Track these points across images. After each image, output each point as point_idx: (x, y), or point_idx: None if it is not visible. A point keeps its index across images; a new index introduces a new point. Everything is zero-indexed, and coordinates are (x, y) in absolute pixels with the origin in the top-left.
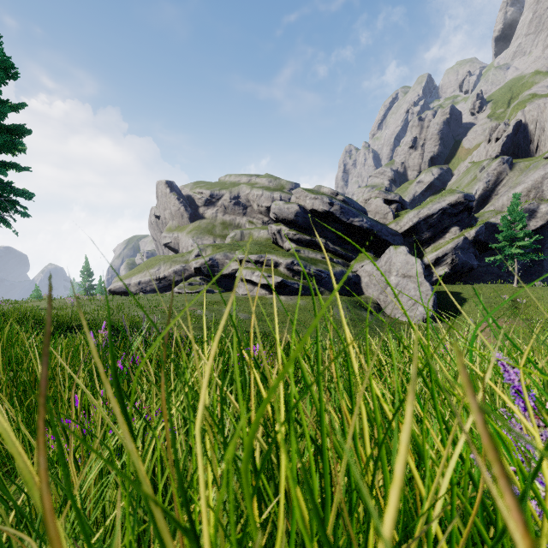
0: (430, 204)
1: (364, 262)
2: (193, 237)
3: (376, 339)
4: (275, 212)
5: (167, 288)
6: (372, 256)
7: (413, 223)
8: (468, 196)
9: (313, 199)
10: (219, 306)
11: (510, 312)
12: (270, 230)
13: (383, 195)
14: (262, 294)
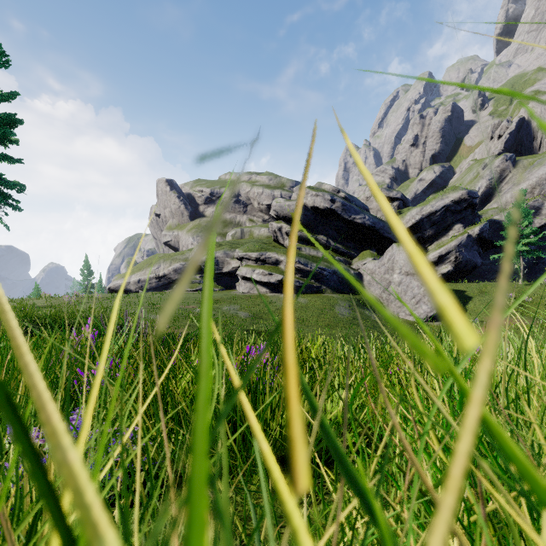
0: (433, 201)
1: (366, 260)
2: (194, 235)
3: (380, 338)
4: (276, 210)
5: (167, 286)
6: (375, 254)
7: (415, 220)
8: (472, 193)
9: (315, 196)
10: (219, 304)
11: (517, 310)
12: (270, 228)
13: (384, 193)
14: (263, 292)
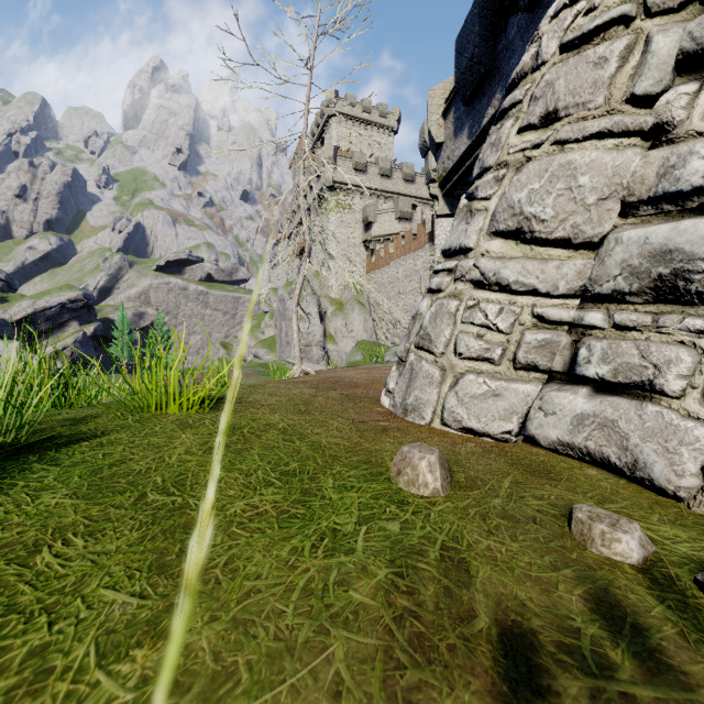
0: (48, 296)
1: None
2: None
3: None
4: None
5: None
6: None
7: (27, 313)
8: (88, 295)
9: None
10: None
11: None
12: None
13: None
14: None
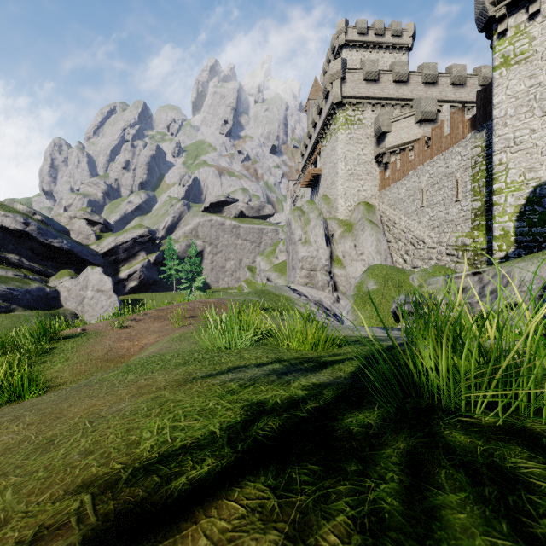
0: (125, 233)
1: (64, 279)
2: None
3: None
4: None
5: None
6: (73, 273)
7: (111, 246)
8: (152, 231)
9: (3, 216)
10: None
11: None
12: None
13: (88, 216)
14: None
